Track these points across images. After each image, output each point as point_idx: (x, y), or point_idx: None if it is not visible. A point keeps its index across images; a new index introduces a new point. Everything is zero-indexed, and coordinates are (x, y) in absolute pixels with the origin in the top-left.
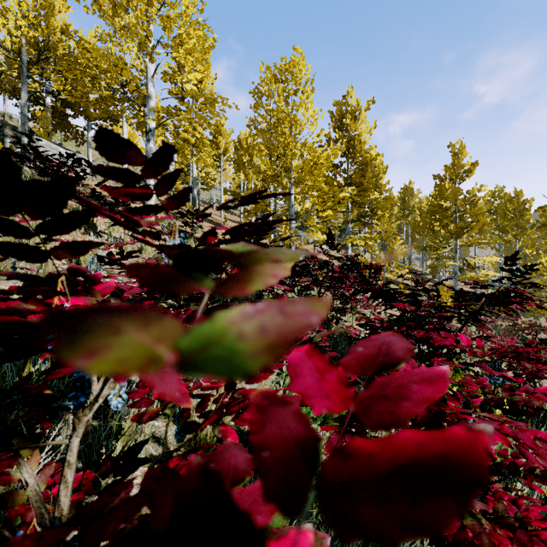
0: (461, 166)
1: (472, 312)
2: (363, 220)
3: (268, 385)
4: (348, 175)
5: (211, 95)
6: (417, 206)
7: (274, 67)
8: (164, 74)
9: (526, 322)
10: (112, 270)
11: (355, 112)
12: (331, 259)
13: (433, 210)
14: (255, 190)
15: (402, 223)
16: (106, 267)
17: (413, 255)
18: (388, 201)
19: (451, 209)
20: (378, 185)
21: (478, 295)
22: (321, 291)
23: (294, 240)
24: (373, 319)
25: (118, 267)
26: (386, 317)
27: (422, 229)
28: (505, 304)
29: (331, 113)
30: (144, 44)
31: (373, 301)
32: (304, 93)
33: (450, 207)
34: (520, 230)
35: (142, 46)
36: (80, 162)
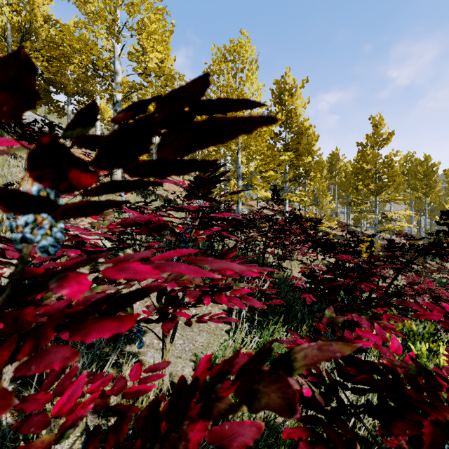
0: (380, 135)
1: (404, 261)
2: (298, 180)
3: (218, 341)
4: (286, 142)
5: (170, 71)
6: (343, 169)
7: (224, 48)
8: (129, 54)
9: (434, 265)
10: (76, 223)
11: (291, 89)
12: (275, 213)
13: (356, 172)
14: (208, 153)
15: (329, 183)
16: (71, 221)
17: (338, 210)
18: (318, 164)
19: (372, 171)
20: (310, 151)
21: (411, 246)
22: (264, 239)
23: (241, 196)
24: (309, 264)
25: (83, 221)
26: (318, 262)
27: (347, 188)
28: (441, 256)
29: (271, 90)
30: (111, 26)
31: (312, 251)
32: (250, 71)
33: (371, 169)
34: (429, 188)
35: (110, 29)
36: (54, 128)
